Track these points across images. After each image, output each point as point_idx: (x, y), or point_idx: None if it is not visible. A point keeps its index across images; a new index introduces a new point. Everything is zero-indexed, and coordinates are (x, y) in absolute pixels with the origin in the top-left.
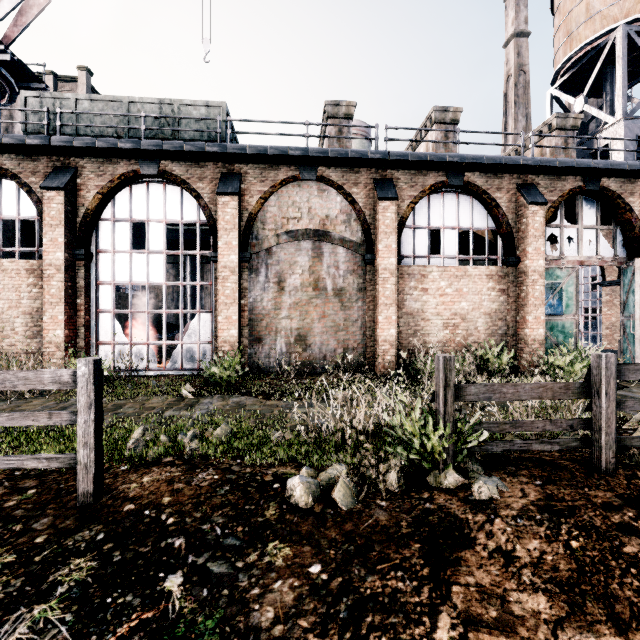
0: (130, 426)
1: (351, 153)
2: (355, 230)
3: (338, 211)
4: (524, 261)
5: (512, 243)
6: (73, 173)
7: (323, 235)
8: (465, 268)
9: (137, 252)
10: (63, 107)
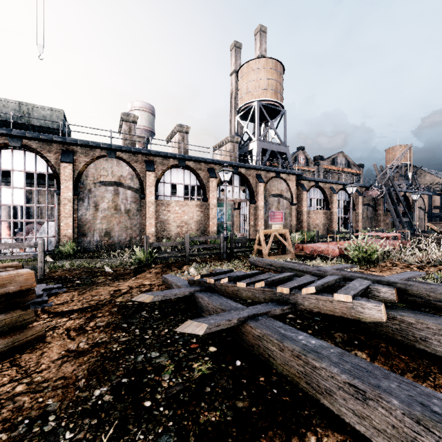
0: None
1: (133, 149)
2: (136, 183)
3: (127, 173)
4: (209, 200)
5: (205, 192)
6: None
7: (119, 184)
8: (186, 202)
9: (5, 187)
10: None
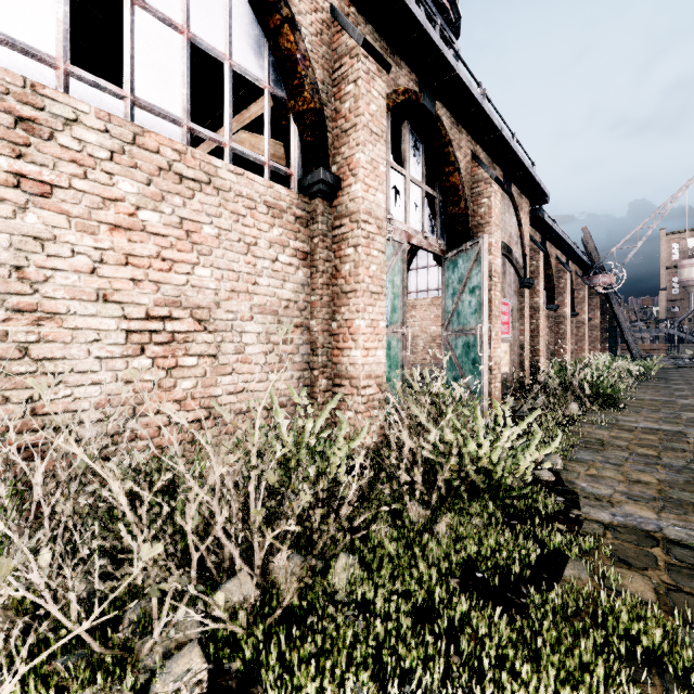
0: None
1: None
2: None
3: None
4: (350, 186)
5: (324, 140)
6: None
7: None
8: (209, 161)
9: None
10: None
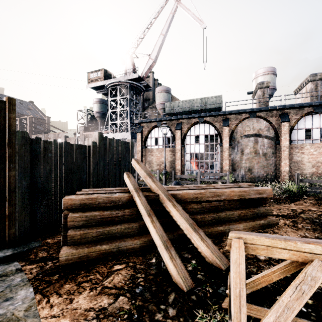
0: None
1: (270, 108)
2: (271, 132)
3: (264, 126)
4: None
5: None
6: (181, 124)
7: (258, 135)
8: None
9: (196, 144)
10: (175, 105)
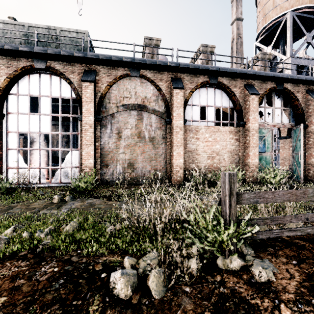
0: (8, 223)
1: (158, 62)
2: (161, 105)
3: (151, 94)
4: (248, 124)
5: (242, 115)
6: None
7: (143, 107)
8: (218, 127)
9: (33, 114)
10: None
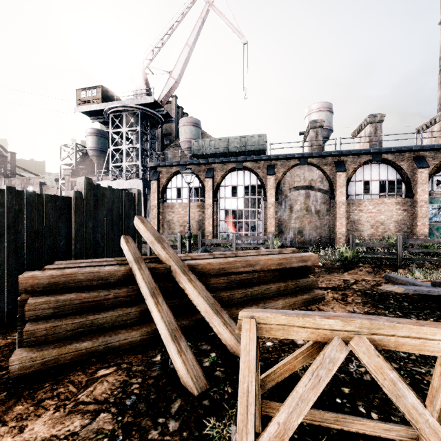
0: None
1: (323, 153)
2: (325, 185)
3: (317, 177)
4: (416, 196)
5: (410, 186)
6: (213, 171)
7: (310, 188)
8: (383, 199)
9: (233, 198)
10: (205, 144)
